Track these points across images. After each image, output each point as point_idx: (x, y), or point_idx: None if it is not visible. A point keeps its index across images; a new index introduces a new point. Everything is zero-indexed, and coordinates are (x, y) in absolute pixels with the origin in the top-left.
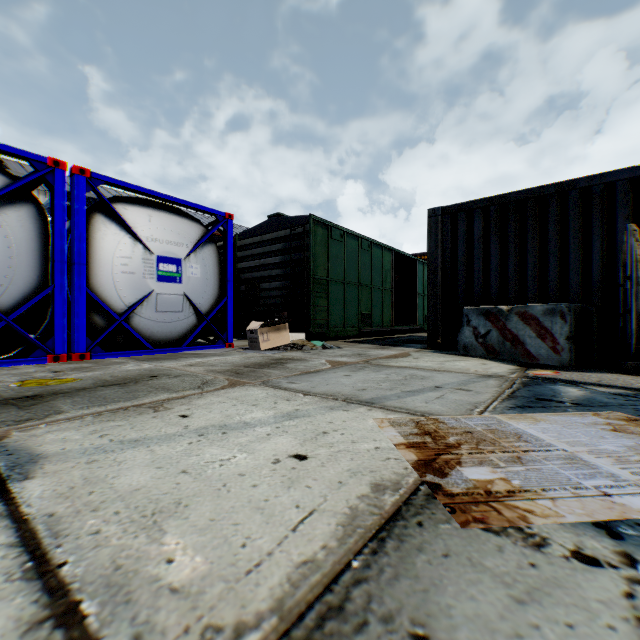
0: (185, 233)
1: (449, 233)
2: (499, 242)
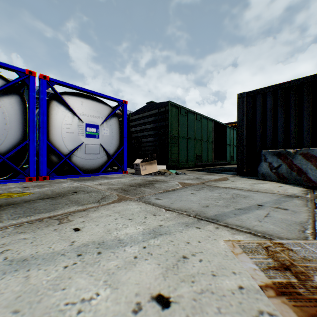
0: (101, 111)
1: (251, 107)
2: (284, 111)
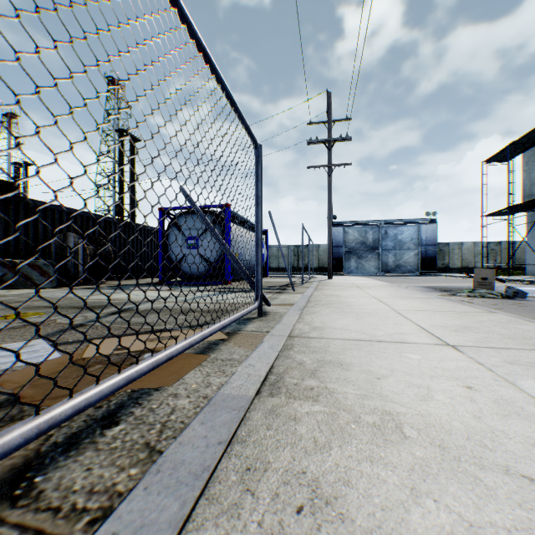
0: None
1: None
2: None
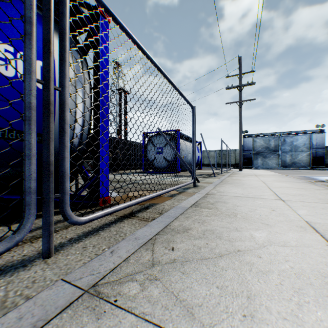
0: None
1: None
2: None
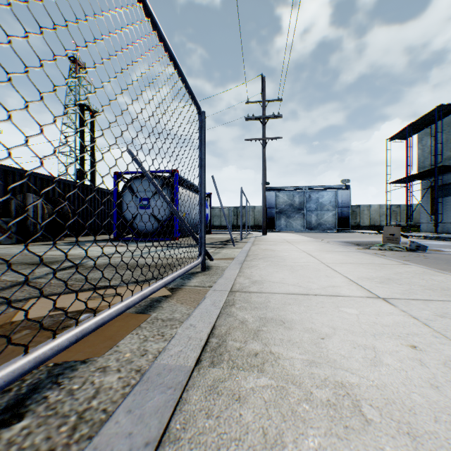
0: None
1: None
2: None
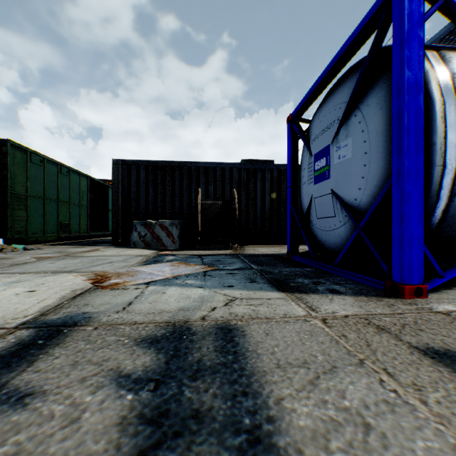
0: None
1: (126, 176)
2: (153, 186)
